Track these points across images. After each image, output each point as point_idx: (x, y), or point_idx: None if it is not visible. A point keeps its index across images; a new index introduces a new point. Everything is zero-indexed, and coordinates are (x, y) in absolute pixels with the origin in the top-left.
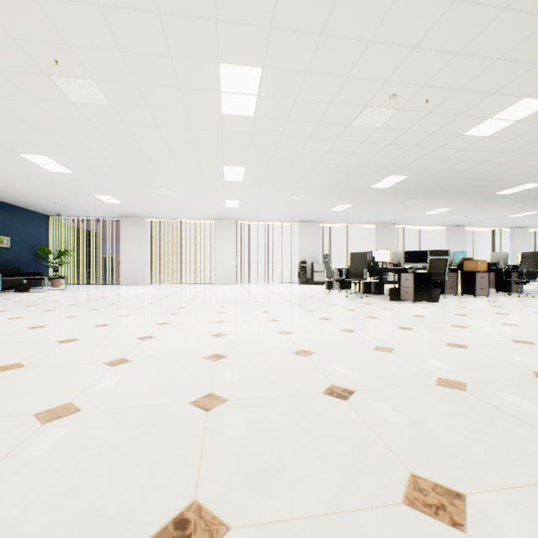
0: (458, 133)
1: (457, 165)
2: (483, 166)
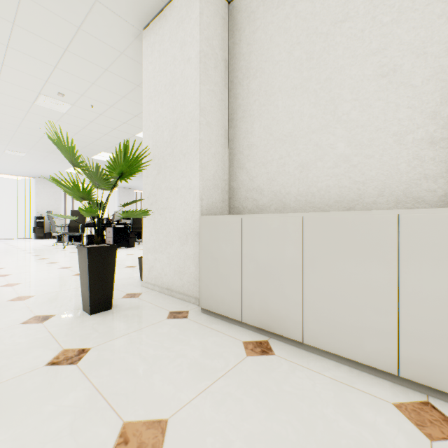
0: (132, 134)
1: None
2: None
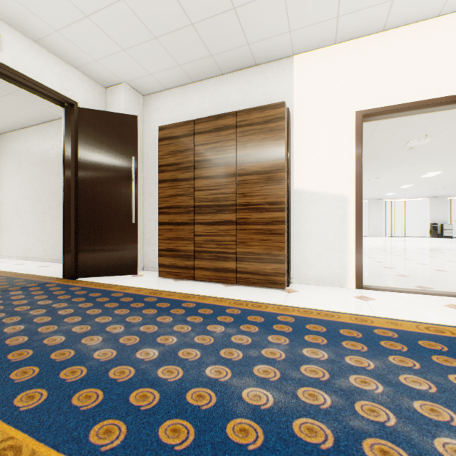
0: None
1: None
2: None
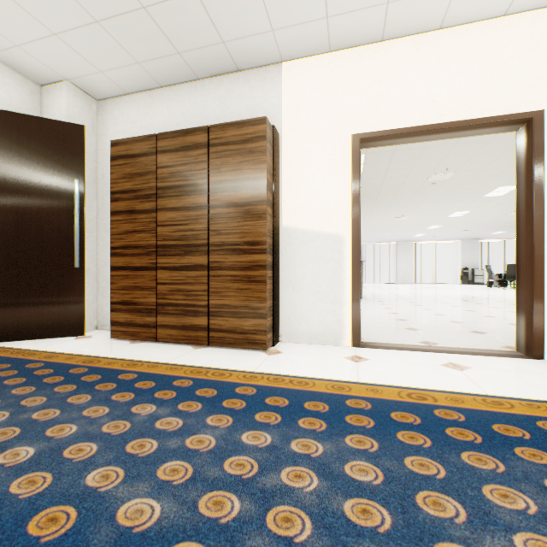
0: None
1: None
2: None
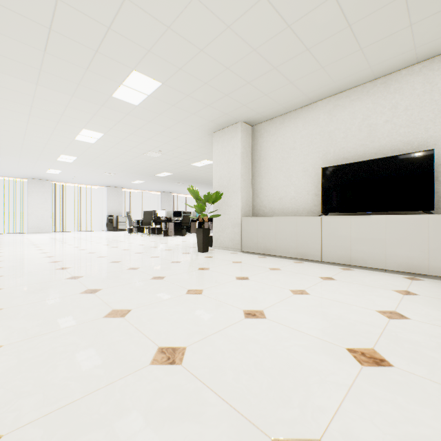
0: (189, 164)
1: (193, 173)
2: (204, 174)
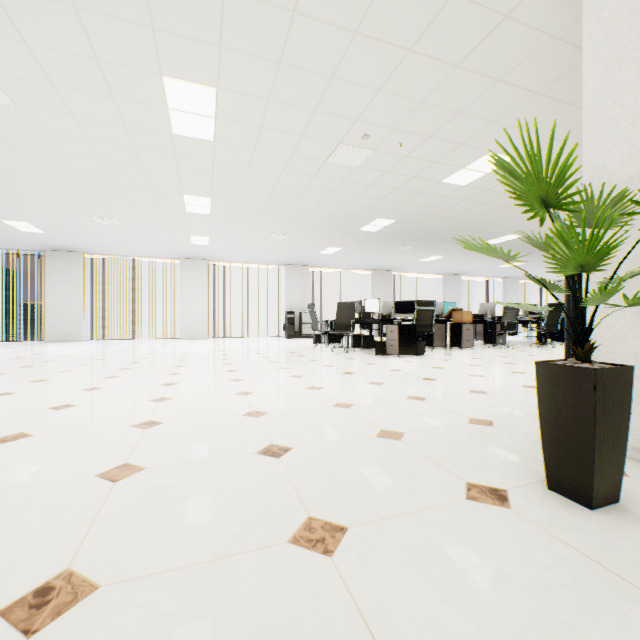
0: (437, 180)
1: (442, 212)
2: (466, 214)
